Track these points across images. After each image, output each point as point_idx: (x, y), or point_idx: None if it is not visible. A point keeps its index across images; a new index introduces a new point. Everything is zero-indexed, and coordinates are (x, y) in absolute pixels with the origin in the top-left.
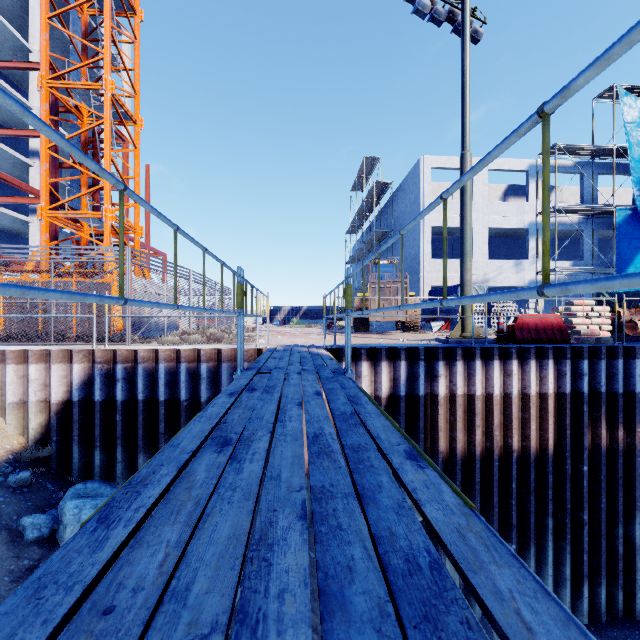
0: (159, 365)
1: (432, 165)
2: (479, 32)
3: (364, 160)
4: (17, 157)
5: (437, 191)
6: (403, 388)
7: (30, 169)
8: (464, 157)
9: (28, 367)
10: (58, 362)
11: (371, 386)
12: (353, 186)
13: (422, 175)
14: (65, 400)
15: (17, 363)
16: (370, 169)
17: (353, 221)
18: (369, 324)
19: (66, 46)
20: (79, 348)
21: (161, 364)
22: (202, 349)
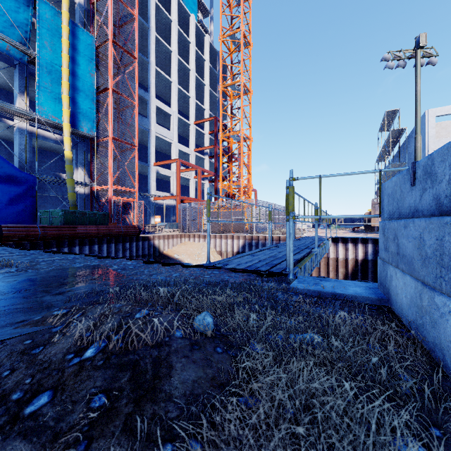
0: (266, 241)
1: (436, 114)
2: (433, 62)
3: (385, 113)
4: (201, 157)
5: (449, 127)
6: (369, 256)
7: (205, 160)
8: (415, 139)
9: (227, 240)
10: (235, 239)
11: (353, 254)
12: (379, 129)
13: (427, 123)
14: (237, 251)
15: (224, 239)
16: (392, 117)
17: (379, 154)
18: (374, 228)
19: (215, 99)
20: (241, 235)
21: (267, 241)
22: (281, 236)
